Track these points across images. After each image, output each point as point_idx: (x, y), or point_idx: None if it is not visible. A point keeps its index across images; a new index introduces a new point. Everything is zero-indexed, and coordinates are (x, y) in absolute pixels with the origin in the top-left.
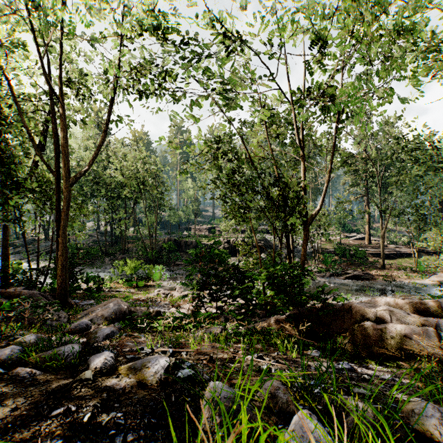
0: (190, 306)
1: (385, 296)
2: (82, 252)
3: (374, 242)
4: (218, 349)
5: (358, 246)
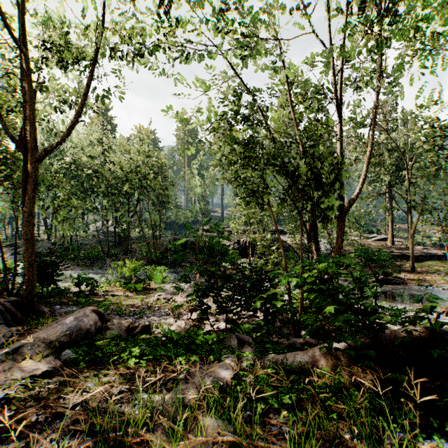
0: (188, 319)
1: (424, 304)
2: (83, 253)
3: (397, 243)
4: (228, 444)
5: (380, 247)
